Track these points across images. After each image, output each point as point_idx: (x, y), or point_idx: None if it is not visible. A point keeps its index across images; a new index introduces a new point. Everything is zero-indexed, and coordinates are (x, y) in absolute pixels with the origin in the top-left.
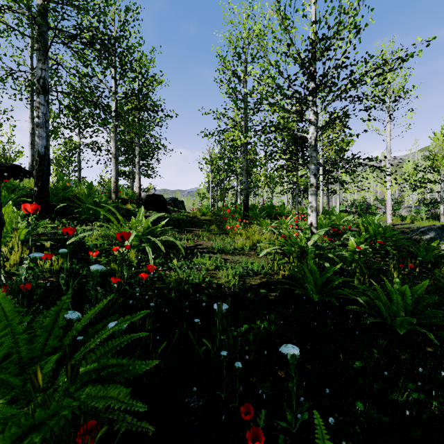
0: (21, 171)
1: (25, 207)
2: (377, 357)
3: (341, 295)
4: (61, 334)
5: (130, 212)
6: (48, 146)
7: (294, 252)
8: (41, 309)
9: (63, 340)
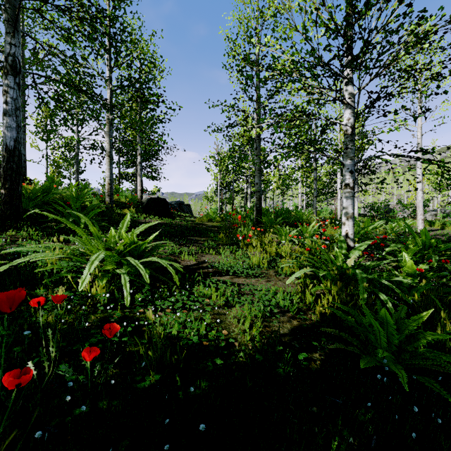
0: None
1: None
2: None
3: (435, 366)
4: None
5: None
6: (20, 138)
7: (333, 276)
8: None
9: None
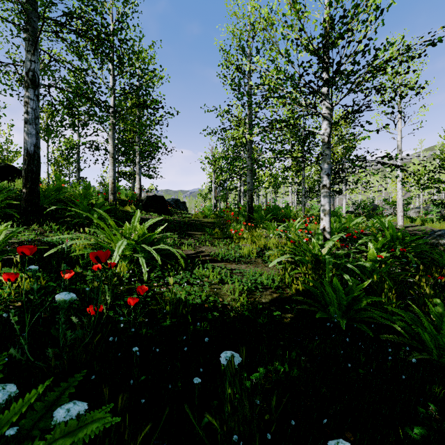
0: (15, 172)
1: None
2: (433, 413)
3: (371, 319)
4: None
5: (128, 215)
6: (38, 144)
7: (308, 261)
8: None
9: None
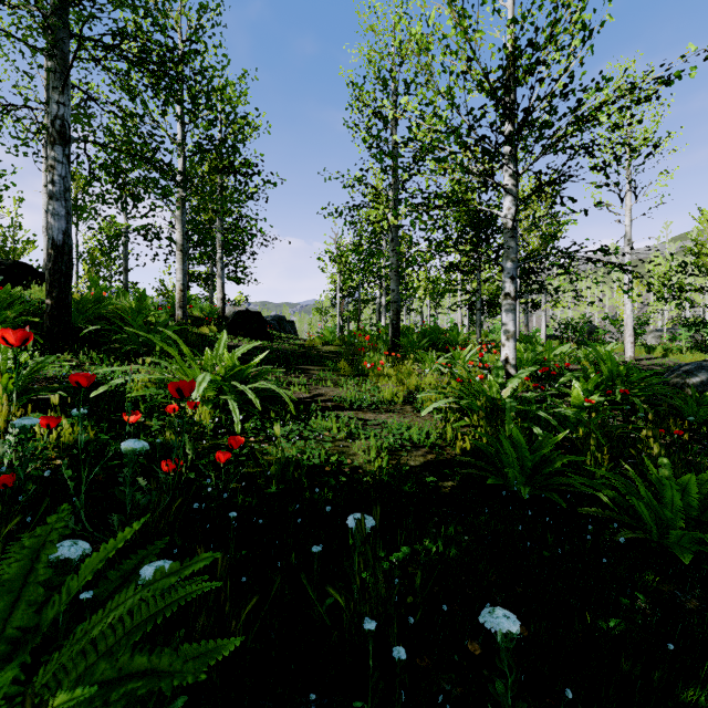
0: (30, 273)
1: (4, 335)
2: (642, 607)
3: (567, 487)
4: (40, 599)
5: (206, 340)
6: (70, 230)
7: (480, 408)
8: (30, 521)
9: (43, 611)
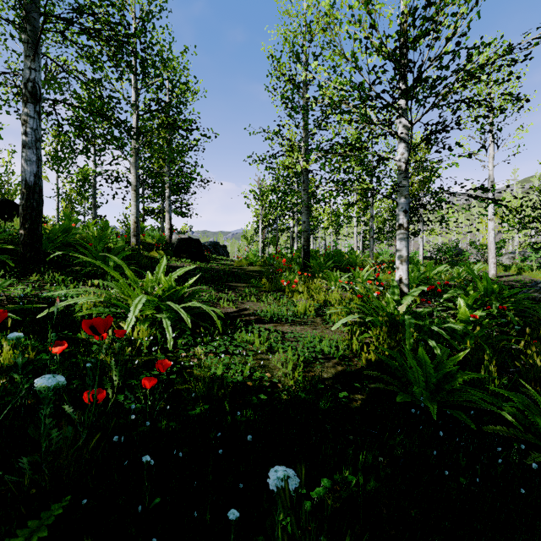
0: (15, 208)
1: None
2: None
3: (469, 403)
4: None
5: (154, 262)
6: (40, 173)
7: (382, 323)
8: None
9: None
